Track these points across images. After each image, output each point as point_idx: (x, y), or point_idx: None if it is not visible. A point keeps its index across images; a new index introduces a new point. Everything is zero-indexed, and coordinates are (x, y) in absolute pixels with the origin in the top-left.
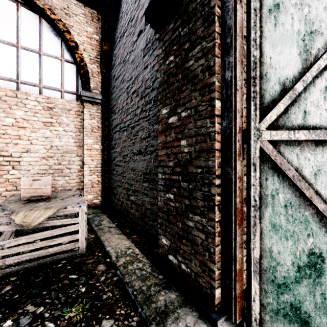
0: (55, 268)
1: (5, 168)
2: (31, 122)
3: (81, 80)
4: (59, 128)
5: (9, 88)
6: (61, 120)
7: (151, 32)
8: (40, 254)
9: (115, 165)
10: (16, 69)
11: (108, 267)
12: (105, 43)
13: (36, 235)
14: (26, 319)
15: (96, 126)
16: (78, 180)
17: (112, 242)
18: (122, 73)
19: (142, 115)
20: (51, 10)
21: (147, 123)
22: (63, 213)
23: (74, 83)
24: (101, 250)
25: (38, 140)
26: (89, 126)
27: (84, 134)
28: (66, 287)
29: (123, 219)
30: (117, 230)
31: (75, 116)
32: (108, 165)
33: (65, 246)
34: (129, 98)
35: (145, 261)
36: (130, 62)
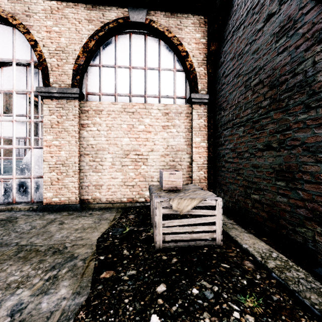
0: (203, 253)
1: (139, 164)
2: (154, 127)
3: (190, 85)
4: (173, 130)
5: (140, 102)
6: (174, 123)
7: (293, 9)
8: (187, 237)
9: (224, 162)
10: (144, 86)
11: (256, 266)
12: (213, 43)
13: (184, 220)
14: (209, 293)
15: (203, 125)
16: (188, 175)
17: (245, 240)
18: (237, 68)
19: (275, 106)
20: (168, 31)
21: (285, 115)
22: (203, 205)
23: (183, 88)
24: (236, 245)
25: (158, 141)
26: (197, 126)
27: (193, 133)
28: (226, 275)
29: (239, 217)
30: (242, 228)
31: (185, 118)
32: (213, 162)
33: (204, 234)
34: (249, 92)
35: (304, 272)
36: (251, 52)
